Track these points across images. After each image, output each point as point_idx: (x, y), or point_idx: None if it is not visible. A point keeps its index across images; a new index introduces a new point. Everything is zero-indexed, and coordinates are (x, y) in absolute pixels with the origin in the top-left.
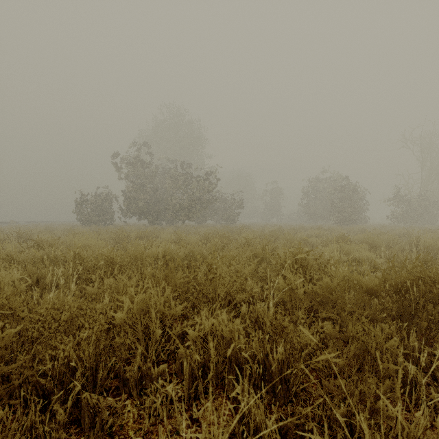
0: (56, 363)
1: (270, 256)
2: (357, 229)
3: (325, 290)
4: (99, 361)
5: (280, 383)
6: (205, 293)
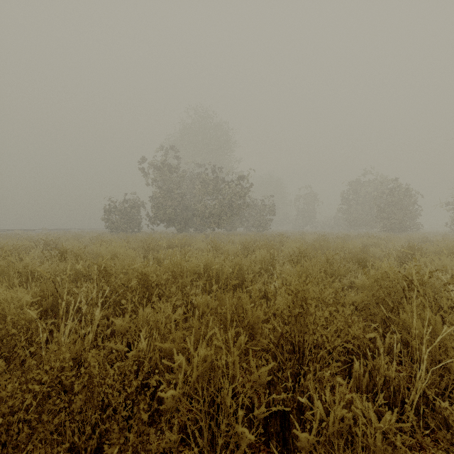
0: None
1: (342, 273)
2: (416, 238)
3: None
4: None
5: None
6: (288, 337)
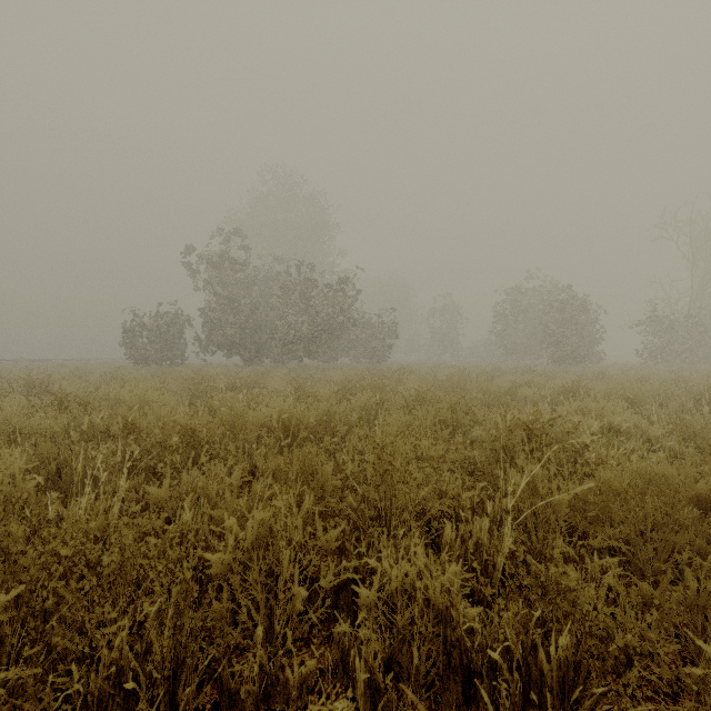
0: (93, 678)
1: (467, 422)
2: (591, 372)
3: (605, 497)
4: (181, 660)
5: (560, 707)
6: (372, 500)
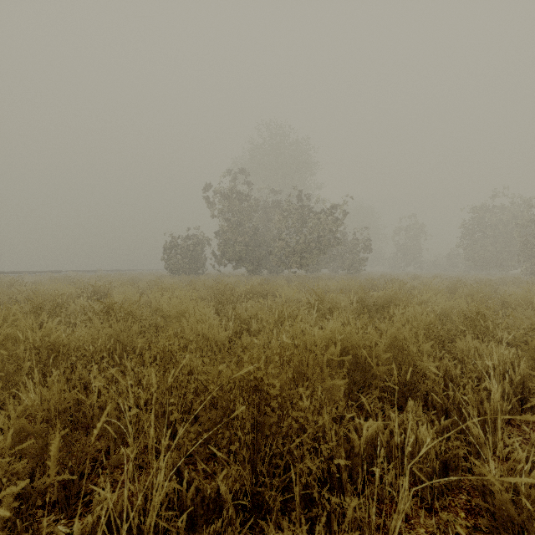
0: None
1: None
2: None
3: None
4: None
5: None
6: None
